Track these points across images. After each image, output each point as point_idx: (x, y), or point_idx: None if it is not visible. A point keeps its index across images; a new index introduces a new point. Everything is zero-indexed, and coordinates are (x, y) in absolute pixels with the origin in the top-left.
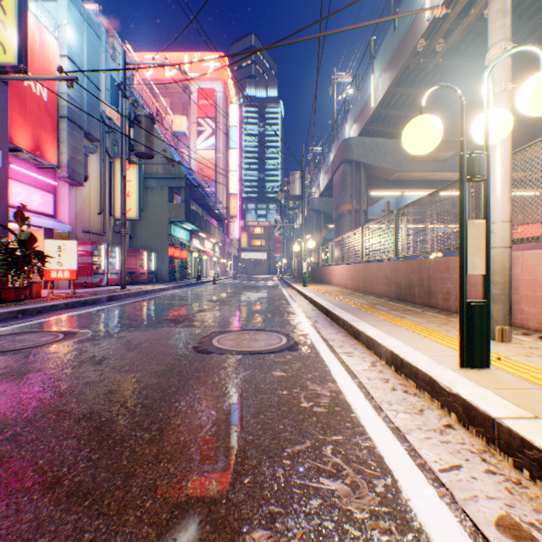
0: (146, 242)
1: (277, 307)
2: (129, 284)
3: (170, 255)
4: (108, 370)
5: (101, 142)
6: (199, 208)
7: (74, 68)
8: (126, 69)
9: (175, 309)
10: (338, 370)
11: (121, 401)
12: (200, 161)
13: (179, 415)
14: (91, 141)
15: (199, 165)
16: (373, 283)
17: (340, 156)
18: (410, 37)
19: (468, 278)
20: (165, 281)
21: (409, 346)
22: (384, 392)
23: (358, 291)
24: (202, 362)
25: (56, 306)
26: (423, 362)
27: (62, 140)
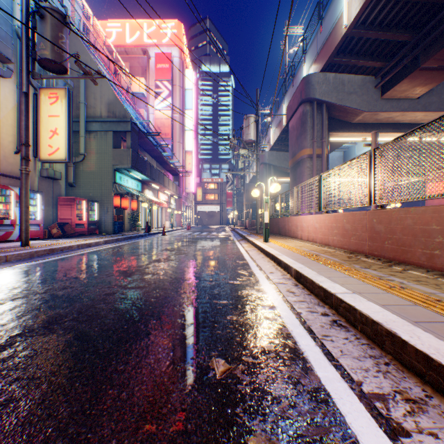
0: (88, 191)
1: (238, 303)
2: (59, 237)
3: (116, 205)
4: None
5: (13, 63)
6: (153, 160)
7: None
8: None
9: None
10: None
11: None
12: (157, 120)
13: None
14: None
15: (157, 124)
16: (408, 243)
17: (298, 96)
18: None
19: None
20: (109, 233)
21: None
22: None
23: (361, 254)
24: None
25: None
26: None
27: None
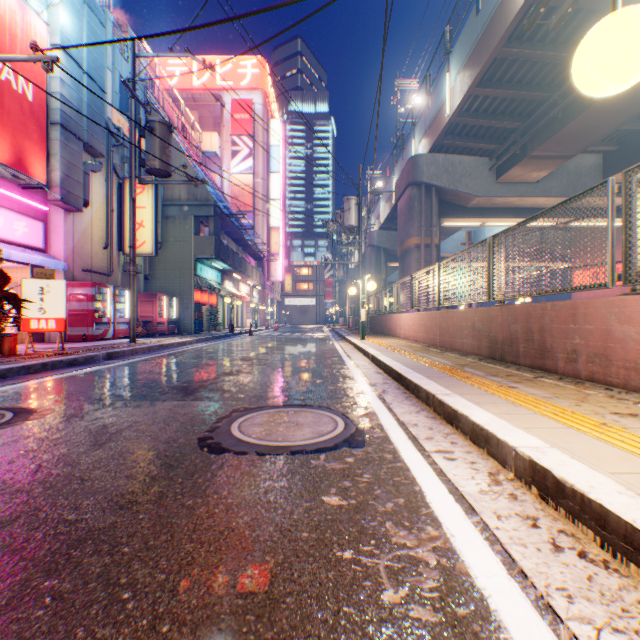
0: (165, 284)
1: (328, 369)
2: (144, 336)
3: (196, 300)
4: (38, 492)
5: (106, 158)
6: (233, 244)
7: (70, 61)
8: (120, 41)
9: (192, 371)
10: (437, 492)
11: (15, 585)
12: (235, 187)
13: (117, 637)
14: (93, 155)
15: (234, 192)
16: (454, 336)
17: (405, 177)
18: (499, 20)
19: (611, 330)
20: (189, 333)
21: (557, 449)
22: (543, 557)
23: (434, 346)
24: (206, 471)
25: (28, 368)
26: (609, 491)
27: (53, 152)
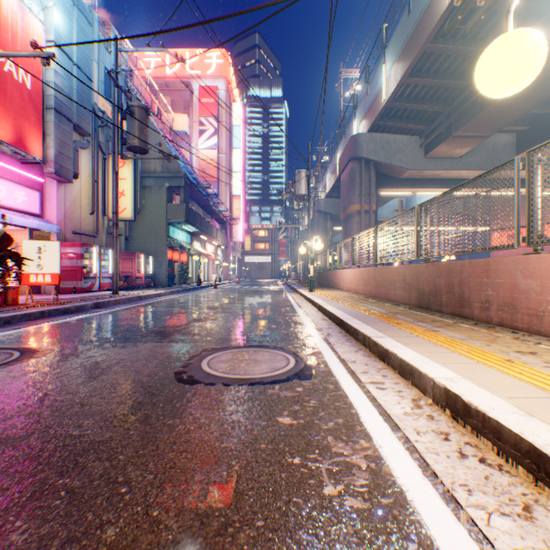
0: (143, 245)
1: (282, 316)
2: (124, 288)
3: (169, 258)
4: (47, 414)
5: (92, 137)
6: (200, 210)
7: (62, 55)
8: (107, 40)
9: (167, 318)
10: (369, 414)
11: (36, 483)
12: (202, 161)
13: (119, 519)
14: (81, 135)
15: (201, 165)
16: (388, 288)
17: (348, 153)
18: (427, 20)
19: (517, 283)
20: (163, 286)
21: (467, 380)
22: (451, 462)
23: (371, 297)
24: (182, 398)
25: (29, 316)
26: (504, 411)
27: (48, 132)
